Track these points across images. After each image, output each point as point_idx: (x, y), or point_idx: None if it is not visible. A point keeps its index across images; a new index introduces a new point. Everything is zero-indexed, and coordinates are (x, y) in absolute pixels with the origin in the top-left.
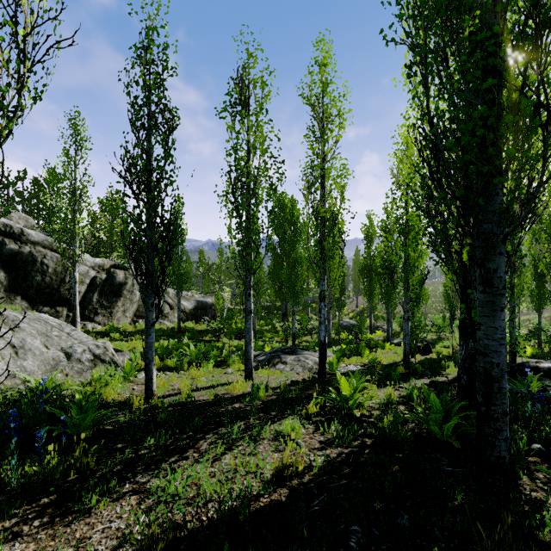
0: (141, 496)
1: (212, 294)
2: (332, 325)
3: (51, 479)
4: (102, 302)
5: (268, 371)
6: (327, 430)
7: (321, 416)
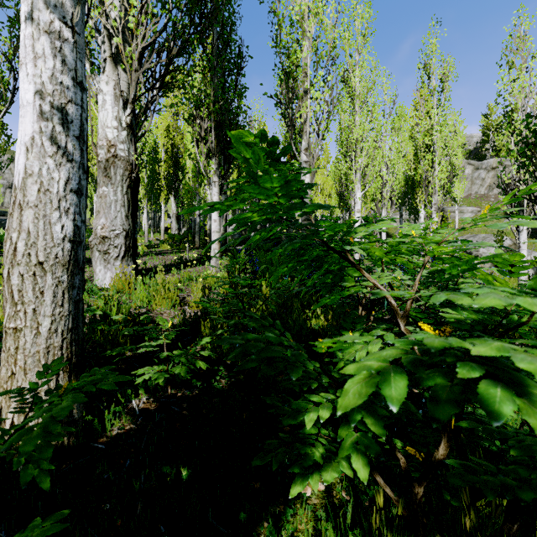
0: None
1: None
2: None
3: None
4: None
5: None
6: None
7: None
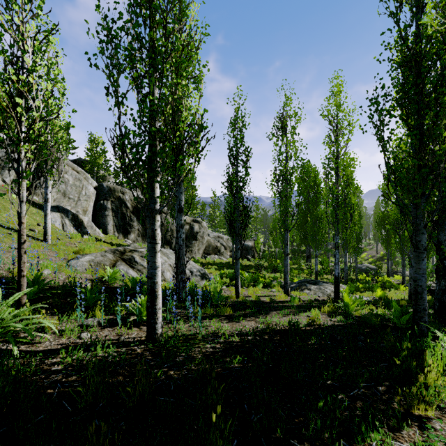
0: (255, 321)
1: (251, 239)
2: (349, 267)
3: (220, 313)
4: (187, 243)
5: (298, 292)
6: (334, 318)
7: (332, 313)
